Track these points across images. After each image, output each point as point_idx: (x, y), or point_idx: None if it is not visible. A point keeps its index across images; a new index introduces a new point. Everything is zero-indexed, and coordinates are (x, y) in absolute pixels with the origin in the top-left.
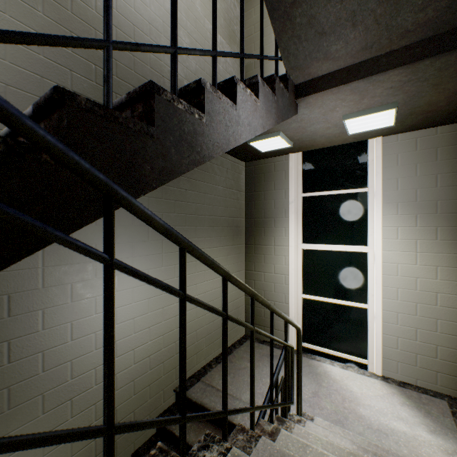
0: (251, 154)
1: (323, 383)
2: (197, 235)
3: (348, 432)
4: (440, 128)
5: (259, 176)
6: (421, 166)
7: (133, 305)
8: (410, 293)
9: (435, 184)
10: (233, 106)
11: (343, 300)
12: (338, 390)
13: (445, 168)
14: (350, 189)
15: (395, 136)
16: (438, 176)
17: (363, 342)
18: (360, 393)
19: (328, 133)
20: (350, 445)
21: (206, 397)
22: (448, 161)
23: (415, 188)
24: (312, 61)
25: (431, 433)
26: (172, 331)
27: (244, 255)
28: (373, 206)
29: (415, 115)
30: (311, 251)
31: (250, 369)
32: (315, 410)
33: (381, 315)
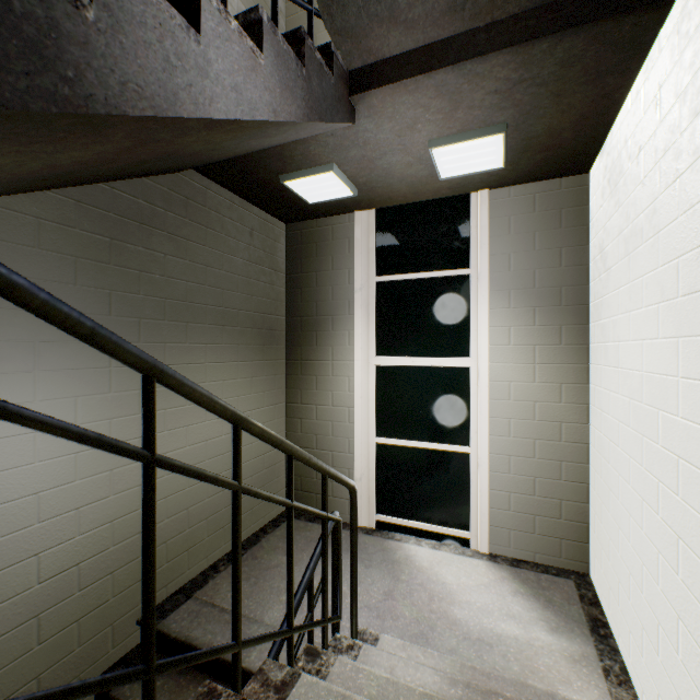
0: (294, 208)
1: (402, 575)
2: (190, 339)
3: (432, 652)
4: (565, 180)
5: (309, 246)
6: (541, 236)
7: (35, 466)
8: (527, 424)
9: (559, 262)
10: (188, 31)
11: (435, 443)
12: (424, 583)
13: (571, 240)
14: (445, 270)
15: (507, 189)
16: (563, 251)
17: (463, 505)
18: (456, 584)
19: (411, 174)
20: (429, 678)
21: (197, 626)
22: (576, 229)
23: (534, 269)
24: (371, 21)
25: (553, 632)
26: (134, 513)
27: (285, 378)
28: (478, 296)
29: (533, 152)
30: (390, 369)
31: (233, 568)
32: (386, 623)
33: (488, 462)
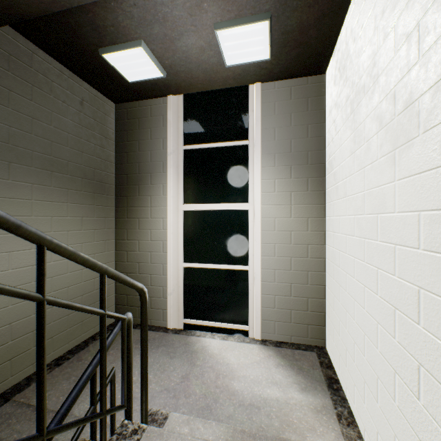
0: (118, 87)
1: (197, 361)
2: (13, 177)
3: (211, 423)
4: (310, 78)
5: (133, 121)
6: (295, 116)
7: None
8: (286, 247)
9: (307, 135)
10: None
11: (225, 265)
12: (213, 366)
13: (314, 119)
14: (232, 141)
15: (273, 83)
16: (309, 127)
17: (244, 307)
18: (237, 363)
19: (205, 61)
20: None
21: (6, 428)
22: (317, 112)
23: (290, 139)
24: None
25: (303, 391)
26: None
27: (114, 220)
28: (254, 159)
29: (289, 48)
30: (193, 212)
31: None
32: (180, 401)
33: (260, 275)
